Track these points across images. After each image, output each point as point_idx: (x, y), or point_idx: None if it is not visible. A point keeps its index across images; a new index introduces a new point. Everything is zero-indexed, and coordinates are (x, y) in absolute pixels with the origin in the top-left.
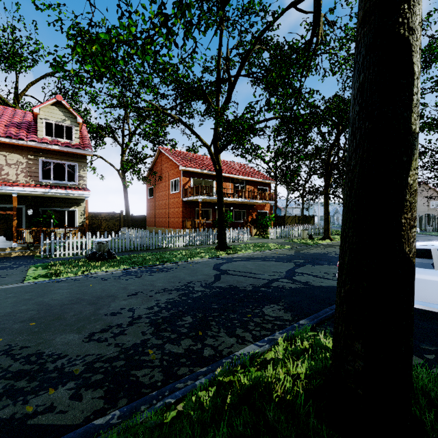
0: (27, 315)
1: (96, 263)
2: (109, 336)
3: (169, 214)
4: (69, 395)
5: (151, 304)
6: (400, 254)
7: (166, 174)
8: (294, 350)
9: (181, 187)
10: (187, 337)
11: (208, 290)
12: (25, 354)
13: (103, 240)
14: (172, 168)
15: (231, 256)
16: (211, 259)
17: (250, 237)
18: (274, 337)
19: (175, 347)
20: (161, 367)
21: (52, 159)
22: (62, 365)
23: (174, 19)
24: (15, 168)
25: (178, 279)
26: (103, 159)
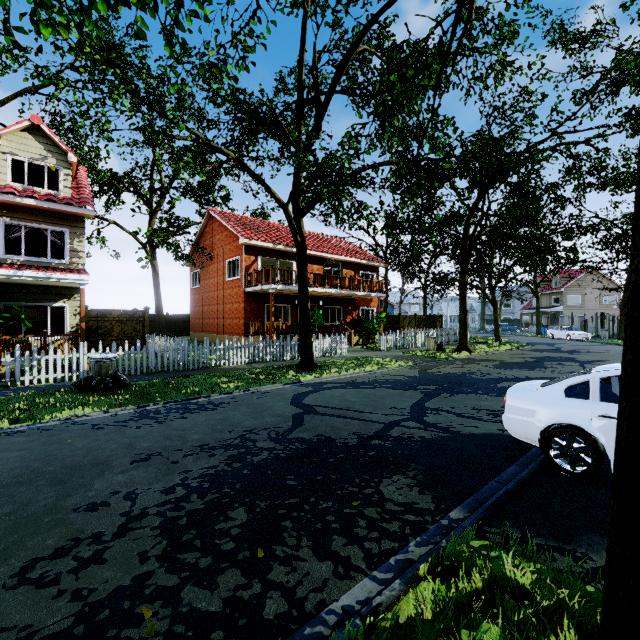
0: None
1: (90, 397)
2: (67, 568)
3: (224, 313)
4: None
5: (172, 482)
6: None
7: (220, 250)
8: (456, 598)
9: (243, 270)
10: (233, 565)
11: (281, 447)
12: None
13: (106, 356)
14: (229, 242)
15: (321, 381)
16: (289, 385)
17: (350, 348)
18: (407, 556)
19: (204, 594)
20: None
21: (23, 220)
22: None
23: None
24: None
25: (229, 425)
26: (119, 225)
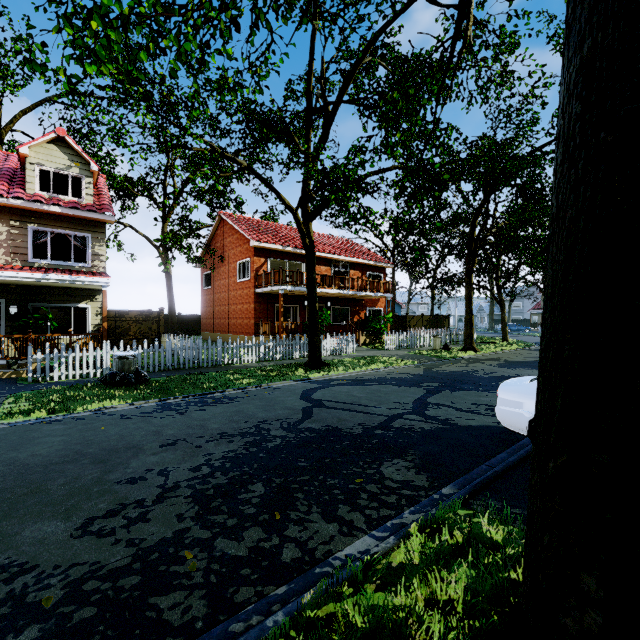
0: None
1: (115, 391)
2: (120, 524)
3: (235, 313)
4: None
5: (198, 462)
6: None
7: (231, 252)
8: (439, 549)
9: (253, 272)
10: (255, 524)
11: (292, 435)
12: None
13: (128, 354)
14: (240, 244)
15: (329, 378)
16: (298, 381)
17: (357, 348)
18: (401, 521)
19: (233, 544)
20: (206, 588)
21: (49, 227)
22: (24, 587)
23: None
24: None
25: (244, 416)
26: (134, 229)
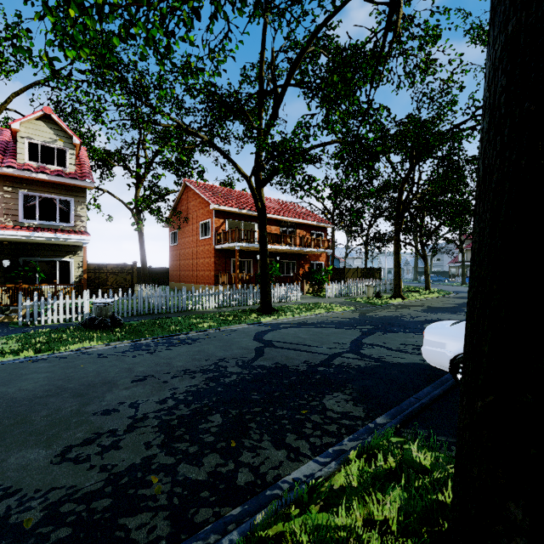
0: None
1: (94, 333)
2: (94, 451)
3: (197, 266)
4: None
5: (164, 396)
6: None
7: (194, 214)
8: (375, 473)
9: (213, 231)
10: (214, 451)
11: (246, 371)
12: None
13: (105, 301)
14: (202, 207)
15: (278, 322)
16: (252, 325)
17: (302, 296)
18: (341, 448)
19: (194, 469)
20: (169, 510)
21: (37, 192)
22: (7, 509)
23: None
24: None
25: (205, 355)
26: (111, 194)
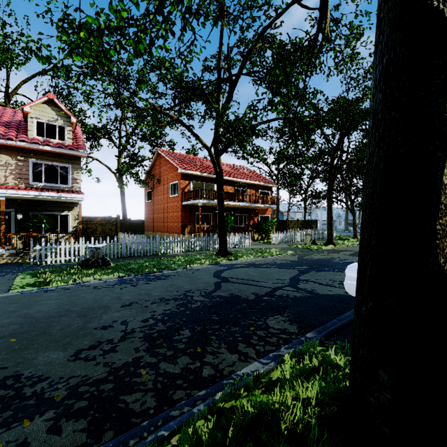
0: (8, 329)
1: (89, 271)
2: (98, 353)
3: (168, 218)
4: (46, 428)
5: (146, 316)
6: (435, 267)
7: (165, 177)
8: (302, 369)
9: (180, 190)
10: (185, 354)
11: (208, 300)
12: (1, 377)
13: (97, 246)
14: (171, 171)
15: (232, 263)
16: (212, 265)
17: (252, 243)
18: (279, 353)
19: (171, 366)
20: (155, 391)
21: (43, 160)
22: (42, 389)
23: (171, 6)
24: (3, 169)
25: (176, 288)
26: (99, 161)
